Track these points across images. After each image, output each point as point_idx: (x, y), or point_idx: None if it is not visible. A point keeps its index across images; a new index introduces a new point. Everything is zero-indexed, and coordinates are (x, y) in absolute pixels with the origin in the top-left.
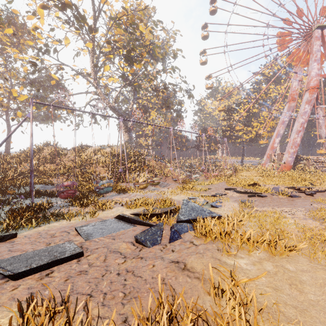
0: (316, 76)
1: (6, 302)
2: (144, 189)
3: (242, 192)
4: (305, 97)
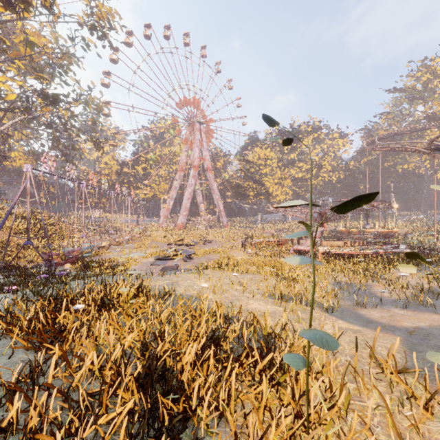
0: (197, 158)
1: None
2: None
3: (182, 245)
4: (192, 172)
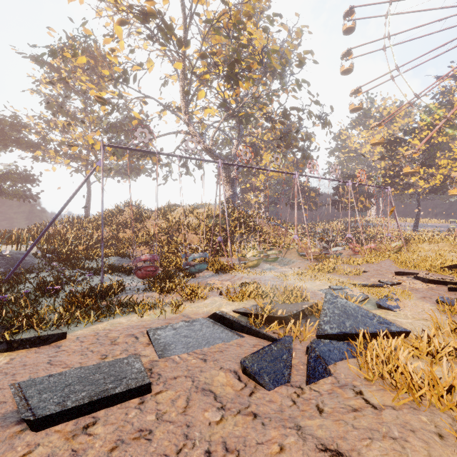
0: None
1: None
2: (255, 268)
3: (434, 281)
4: None
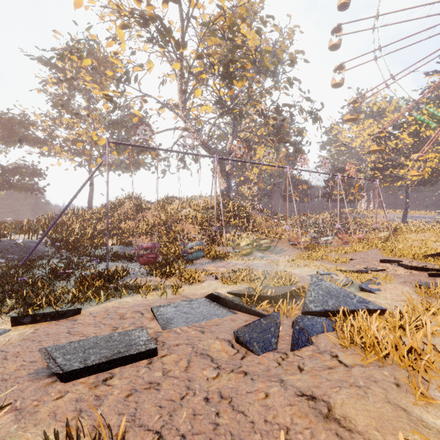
0: None
1: (44, 419)
2: (248, 256)
3: (415, 267)
4: None
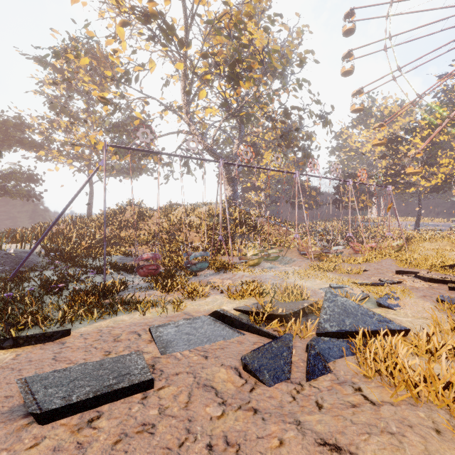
0: None
1: None
2: (255, 267)
3: (434, 279)
4: None
